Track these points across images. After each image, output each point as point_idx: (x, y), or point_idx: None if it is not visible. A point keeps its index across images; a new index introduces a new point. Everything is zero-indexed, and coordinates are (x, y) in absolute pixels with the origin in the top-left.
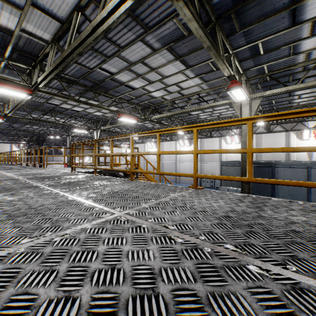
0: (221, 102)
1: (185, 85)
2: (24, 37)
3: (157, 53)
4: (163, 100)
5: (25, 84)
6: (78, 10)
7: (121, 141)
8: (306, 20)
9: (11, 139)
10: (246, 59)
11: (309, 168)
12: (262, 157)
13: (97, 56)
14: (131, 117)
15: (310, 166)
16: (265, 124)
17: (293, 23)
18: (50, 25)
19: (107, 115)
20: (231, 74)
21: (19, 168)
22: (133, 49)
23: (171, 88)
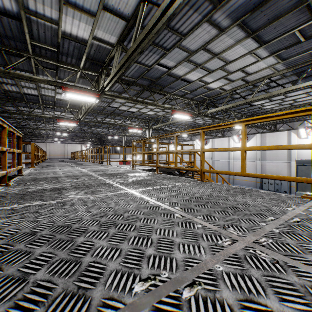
0: (306, 84)
1: (253, 69)
2: (95, 44)
3: (224, 33)
4: (221, 92)
5: (94, 90)
6: (145, 0)
7: (169, 140)
8: None
9: (81, 140)
10: None
11: None
12: None
13: (156, 51)
14: (185, 113)
15: None
16: None
17: None
18: (117, 27)
19: (159, 114)
20: None
21: (88, 164)
22: (195, 35)
23: (234, 75)
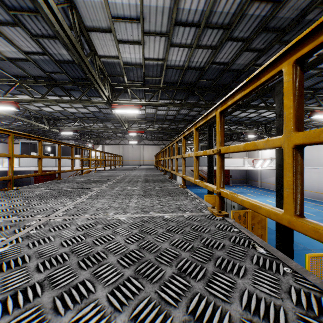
0: None
1: None
2: None
3: None
4: None
5: None
6: None
7: None
8: None
9: None
10: None
11: None
12: None
13: None
14: None
15: None
16: None
17: None
18: None
19: None
20: None
21: None
22: None
23: None
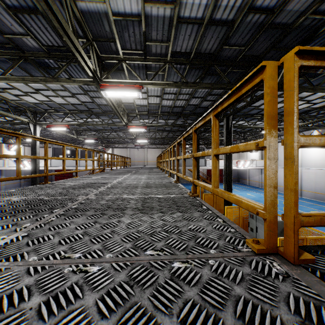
0: None
1: None
2: None
3: None
4: None
5: None
6: None
7: None
8: None
9: None
10: None
11: None
12: None
13: None
14: None
15: None
16: None
17: None
18: None
19: None
20: None
21: None
22: None
23: None
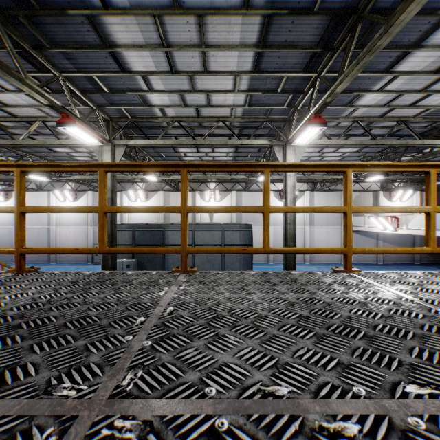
0: (78, 142)
1: (9, 100)
2: None
3: None
4: None
5: None
6: None
7: None
8: (135, 72)
9: None
10: (91, 92)
11: (194, 230)
12: (171, 219)
13: None
14: None
15: (195, 228)
16: (158, 179)
17: (120, 68)
18: None
19: None
20: (52, 104)
21: None
22: None
23: None
